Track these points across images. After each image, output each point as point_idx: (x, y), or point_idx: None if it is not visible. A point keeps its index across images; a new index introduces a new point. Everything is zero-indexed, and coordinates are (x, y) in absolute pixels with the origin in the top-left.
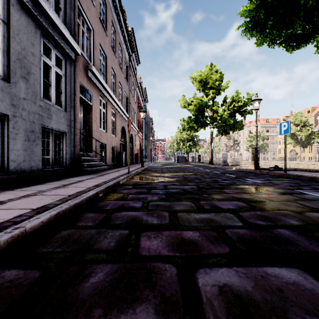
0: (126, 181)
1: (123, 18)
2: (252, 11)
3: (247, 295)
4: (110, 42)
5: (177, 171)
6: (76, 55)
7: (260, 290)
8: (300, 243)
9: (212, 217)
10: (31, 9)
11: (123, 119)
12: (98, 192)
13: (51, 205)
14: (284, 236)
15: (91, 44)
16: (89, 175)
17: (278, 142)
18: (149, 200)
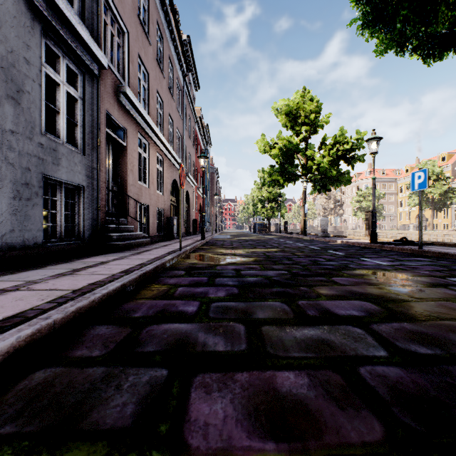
0: (176, 263)
1: (174, 20)
2: None
3: None
4: (155, 53)
5: (255, 245)
6: (100, 68)
7: None
8: None
9: (325, 335)
10: None
11: (174, 169)
12: (126, 283)
13: (32, 312)
14: None
15: (125, 54)
16: (120, 253)
17: (399, 203)
18: (211, 298)
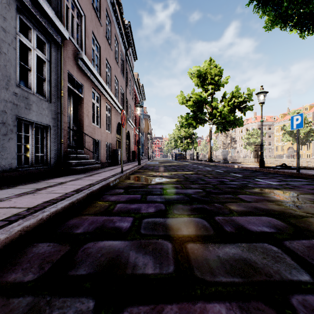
0: (118, 183)
1: (119, 9)
2: None
3: None
4: (105, 32)
5: (176, 169)
6: (63, 39)
7: None
8: None
9: (245, 253)
10: None
11: (119, 115)
12: (75, 201)
13: None
14: None
15: (82, 31)
16: (77, 175)
17: (276, 139)
18: (143, 214)
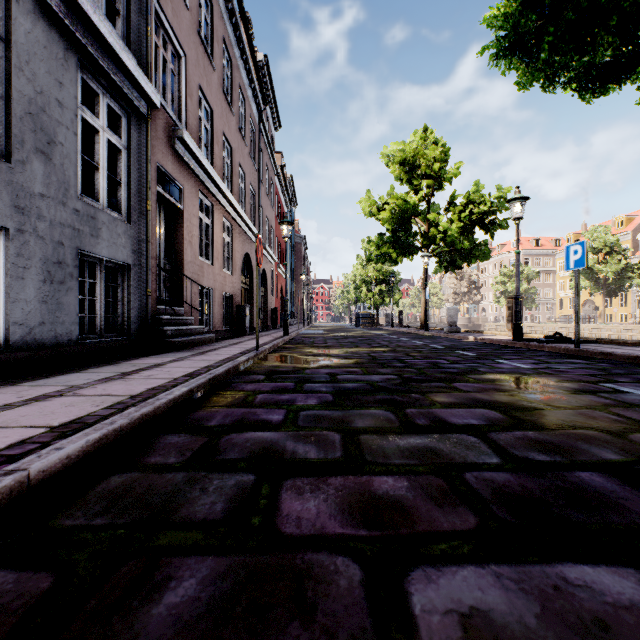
0: (252, 365)
1: (247, 35)
2: (510, 17)
3: (529, 639)
4: (221, 82)
5: (357, 343)
6: (150, 108)
7: (556, 626)
8: (630, 506)
9: (433, 443)
10: (55, 11)
11: (247, 240)
12: (194, 388)
13: (92, 418)
14: (593, 488)
15: (181, 86)
16: (177, 353)
17: (560, 285)
18: (300, 406)
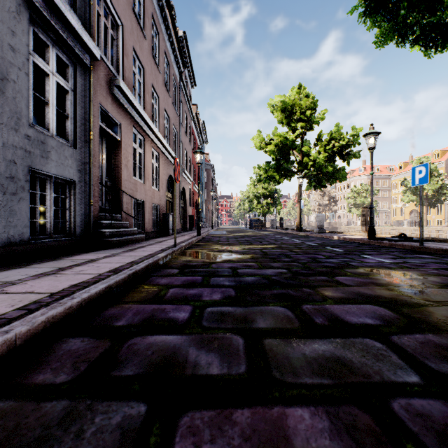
0: (170, 260)
1: (170, 15)
2: None
3: None
4: (151, 48)
5: (251, 241)
6: (93, 60)
7: None
8: None
9: (339, 351)
10: None
11: (170, 165)
12: (113, 284)
13: None
14: None
15: (119, 47)
16: (112, 250)
17: (393, 199)
18: (206, 302)
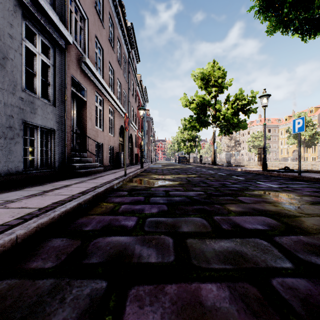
0: (121, 185)
1: (121, 11)
2: None
3: None
4: (108, 35)
5: (179, 172)
6: (67, 44)
7: None
8: None
9: (238, 247)
10: None
11: (122, 118)
12: (82, 202)
13: (1, 228)
14: None
15: (85, 35)
16: (80, 178)
17: (281, 142)
18: (147, 214)
